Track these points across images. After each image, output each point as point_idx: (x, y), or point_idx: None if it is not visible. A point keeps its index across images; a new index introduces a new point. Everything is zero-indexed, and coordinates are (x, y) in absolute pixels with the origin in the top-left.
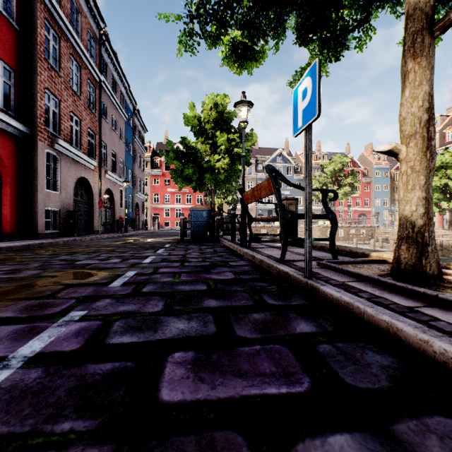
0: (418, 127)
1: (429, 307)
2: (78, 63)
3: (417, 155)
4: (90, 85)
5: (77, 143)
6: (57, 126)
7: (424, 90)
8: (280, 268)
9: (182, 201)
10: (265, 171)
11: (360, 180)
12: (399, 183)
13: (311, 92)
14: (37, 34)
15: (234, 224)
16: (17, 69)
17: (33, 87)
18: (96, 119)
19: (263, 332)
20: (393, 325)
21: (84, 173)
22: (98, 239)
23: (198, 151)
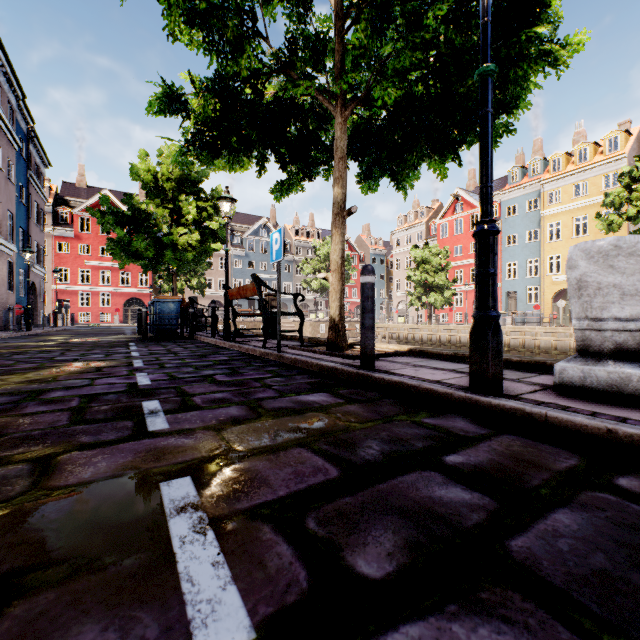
0: (337, 267)
1: (328, 357)
2: None
3: (336, 282)
4: None
5: None
6: None
7: (340, 247)
8: (262, 350)
9: (113, 282)
10: (244, 247)
11: (357, 266)
12: (330, 297)
13: (280, 243)
14: None
15: (214, 318)
16: None
17: None
18: None
19: (254, 370)
20: (306, 361)
21: None
22: None
23: (152, 216)
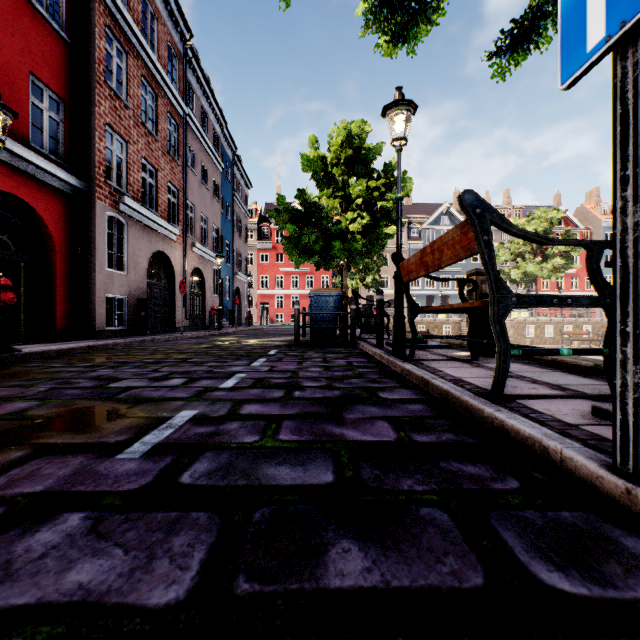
0: None
1: None
2: (153, 89)
3: None
4: (171, 120)
5: (152, 203)
6: (124, 179)
7: None
8: (505, 420)
9: (300, 285)
10: (422, 239)
11: None
12: None
13: None
14: (94, 47)
15: (380, 317)
16: (68, 99)
17: (89, 124)
18: (179, 168)
19: None
20: None
21: (162, 245)
22: (178, 339)
23: (323, 209)
